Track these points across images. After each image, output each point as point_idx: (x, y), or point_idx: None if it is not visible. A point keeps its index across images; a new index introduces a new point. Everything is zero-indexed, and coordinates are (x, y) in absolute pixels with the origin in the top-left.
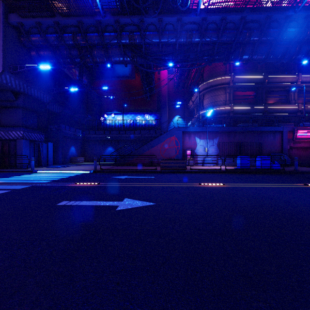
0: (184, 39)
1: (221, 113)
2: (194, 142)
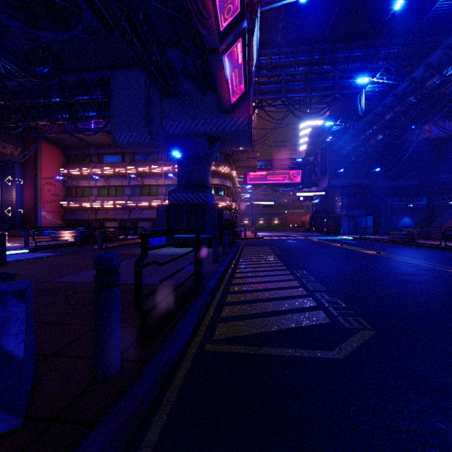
0: (413, 100)
1: None
2: None
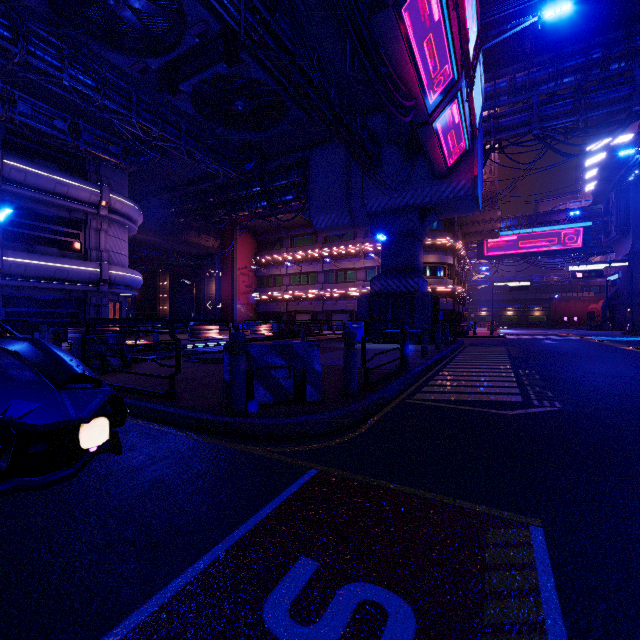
0: None
1: None
2: None
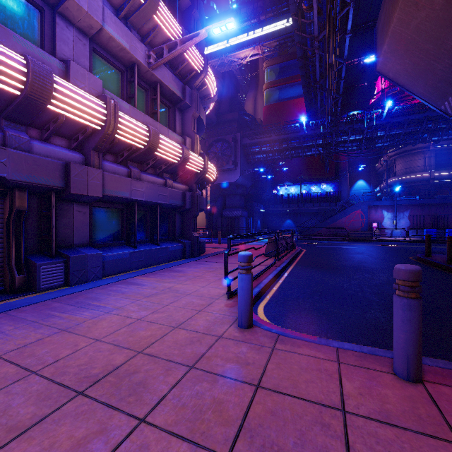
0: (370, 136)
1: (417, 181)
2: (381, 215)
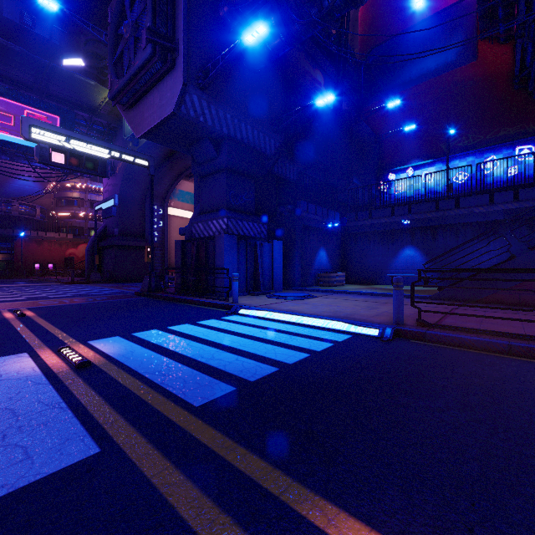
0: None
1: None
2: None
